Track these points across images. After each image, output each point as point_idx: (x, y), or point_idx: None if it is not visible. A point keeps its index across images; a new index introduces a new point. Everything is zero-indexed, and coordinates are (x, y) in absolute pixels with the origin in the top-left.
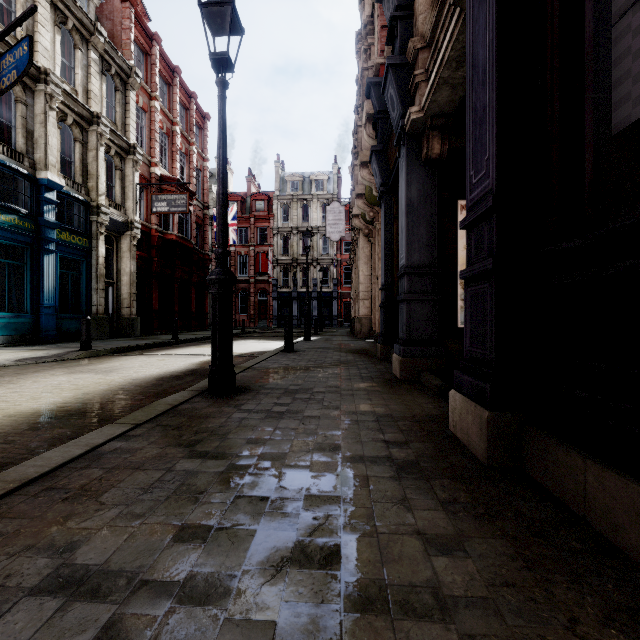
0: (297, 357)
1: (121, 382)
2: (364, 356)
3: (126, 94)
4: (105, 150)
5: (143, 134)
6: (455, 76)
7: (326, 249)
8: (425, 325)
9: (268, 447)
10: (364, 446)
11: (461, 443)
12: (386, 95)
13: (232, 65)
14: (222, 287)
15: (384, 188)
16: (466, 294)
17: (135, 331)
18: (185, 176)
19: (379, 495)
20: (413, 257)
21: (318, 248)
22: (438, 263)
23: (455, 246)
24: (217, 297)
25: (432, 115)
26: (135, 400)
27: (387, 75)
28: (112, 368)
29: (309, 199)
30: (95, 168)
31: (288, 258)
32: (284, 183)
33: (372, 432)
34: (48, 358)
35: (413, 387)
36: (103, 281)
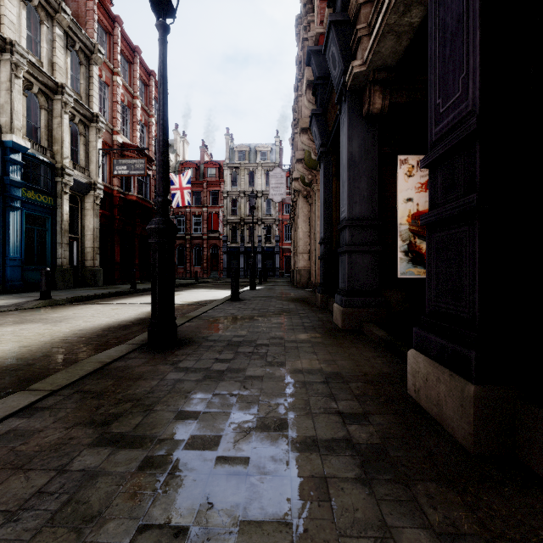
0: (242, 306)
1: (66, 333)
2: (304, 304)
3: (90, 68)
4: (70, 118)
5: (106, 105)
6: (401, 22)
7: (269, 210)
8: (366, 276)
9: (200, 425)
10: (316, 421)
11: (428, 415)
12: (327, 54)
13: (173, 9)
14: (162, 237)
15: (323, 149)
16: (430, 241)
17: (98, 281)
18: (145, 144)
19: (346, 519)
20: (354, 210)
21: (262, 209)
22: (378, 216)
23: (394, 199)
24: (157, 247)
25: (374, 69)
26: (72, 354)
27: (329, 33)
28: (63, 317)
29: (255, 167)
30: (60, 133)
31: (236, 218)
32: (233, 153)
33: (323, 399)
34: (6, 307)
35: (356, 338)
36: (67, 236)
